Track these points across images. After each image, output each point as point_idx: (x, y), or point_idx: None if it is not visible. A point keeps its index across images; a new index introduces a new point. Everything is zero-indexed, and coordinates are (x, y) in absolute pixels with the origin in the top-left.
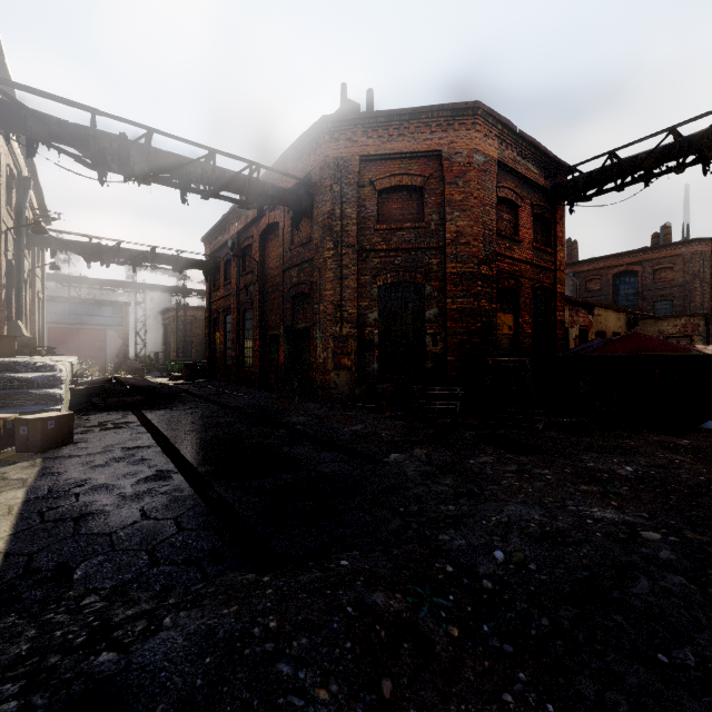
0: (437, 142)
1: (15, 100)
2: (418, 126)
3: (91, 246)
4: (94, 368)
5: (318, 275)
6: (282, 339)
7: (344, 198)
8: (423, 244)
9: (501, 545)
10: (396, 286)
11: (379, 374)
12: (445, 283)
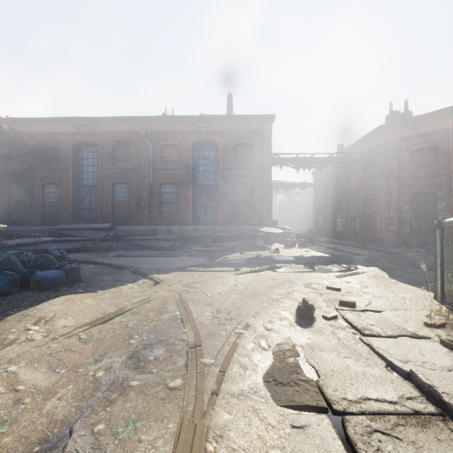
0: (445, 125)
1: (281, 158)
2: (433, 119)
3: (273, 184)
4: None
5: (377, 191)
6: (357, 219)
7: (390, 158)
8: (436, 173)
9: (423, 261)
10: (420, 194)
11: (410, 234)
12: (450, 190)
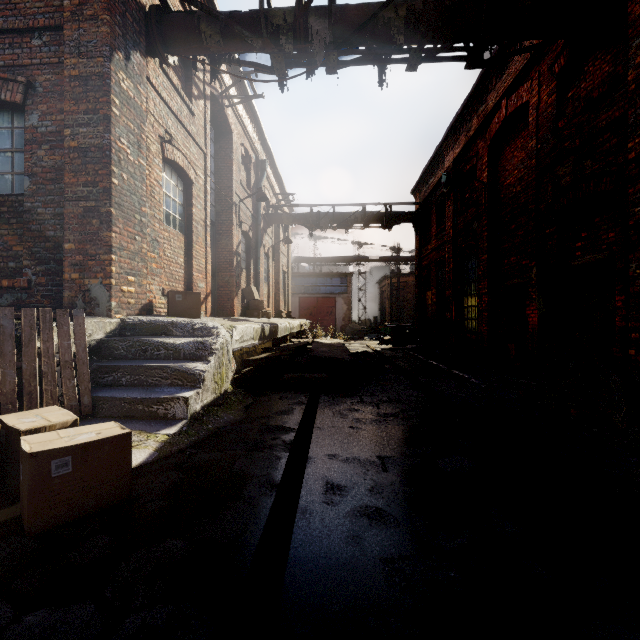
0: None
1: None
2: None
3: (312, 215)
4: (327, 329)
5: None
6: (533, 289)
7: None
8: None
9: None
10: None
11: None
12: None
